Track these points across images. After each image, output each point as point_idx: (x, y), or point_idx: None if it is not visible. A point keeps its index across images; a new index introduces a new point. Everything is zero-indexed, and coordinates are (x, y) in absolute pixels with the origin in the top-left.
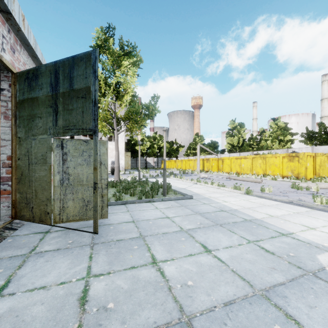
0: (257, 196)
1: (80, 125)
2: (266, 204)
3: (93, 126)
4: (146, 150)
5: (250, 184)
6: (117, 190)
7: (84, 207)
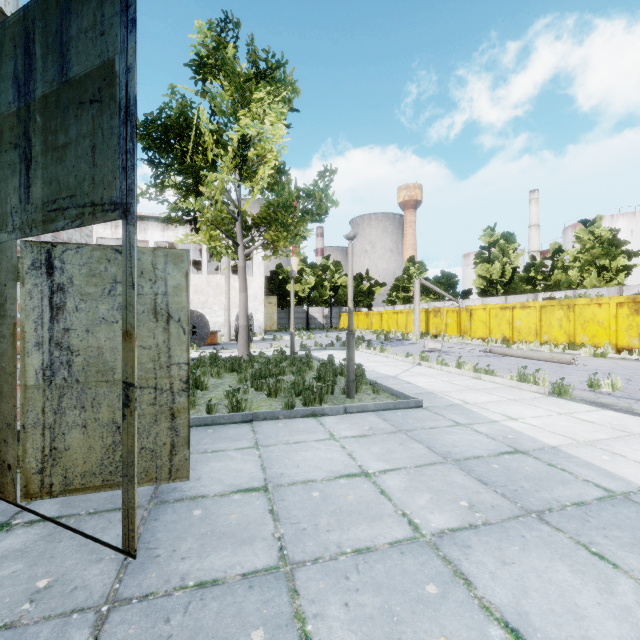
0: (587, 402)
1: (86, 194)
2: (630, 429)
3: (120, 193)
4: (309, 293)
5: (548, 366)
6: (239, 380)
7: (117, 448)
